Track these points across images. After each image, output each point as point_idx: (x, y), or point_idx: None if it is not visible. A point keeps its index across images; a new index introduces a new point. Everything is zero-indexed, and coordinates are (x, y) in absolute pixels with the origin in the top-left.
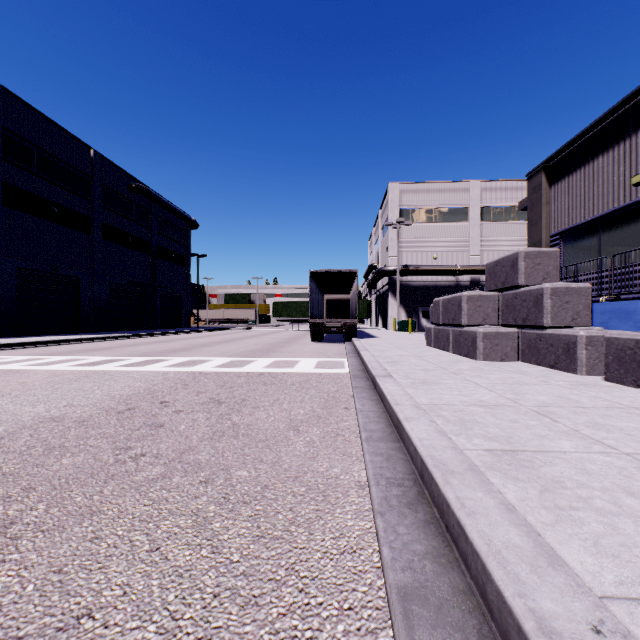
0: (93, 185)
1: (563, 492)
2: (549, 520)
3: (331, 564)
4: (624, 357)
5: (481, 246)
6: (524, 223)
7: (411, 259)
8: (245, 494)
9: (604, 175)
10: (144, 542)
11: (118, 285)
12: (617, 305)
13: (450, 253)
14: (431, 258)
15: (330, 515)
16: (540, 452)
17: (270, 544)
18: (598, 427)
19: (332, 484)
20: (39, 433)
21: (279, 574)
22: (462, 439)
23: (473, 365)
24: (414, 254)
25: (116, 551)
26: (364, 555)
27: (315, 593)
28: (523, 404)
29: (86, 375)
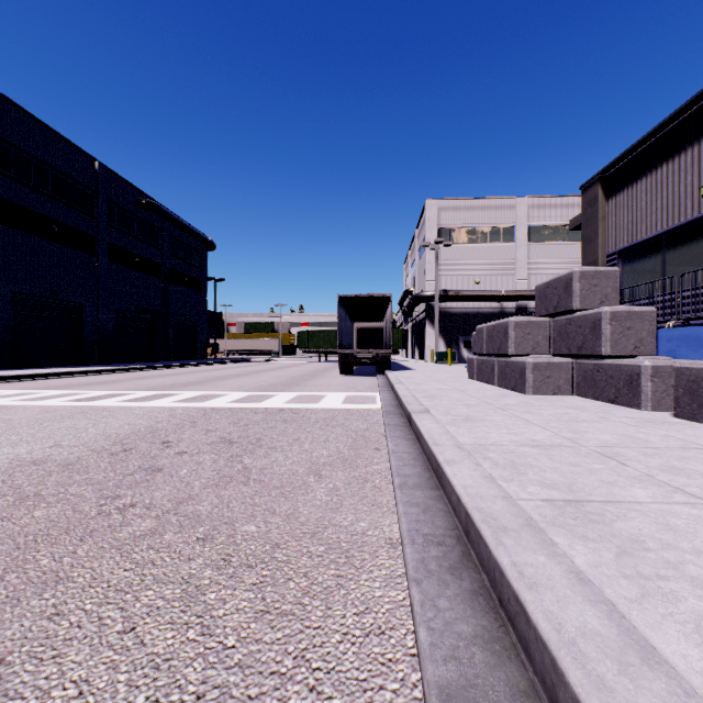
0: (98, 201)
1: (646, 555)
2: (633, 594)
3: (353, 650)
4: (697, 390)
5: (528, 269)
6: (575, 244)
7: (451, 283)
8: (250, 555)
9: (669, 186)
10: (117, 620)
11: (126, 312)
12: (686, 331)
13: (494, 277)
14: (473, 282)
15: (354, 582)
16: (610, 503)
17: (276, 622)
18: (675, 471)
19: (357, 542)
20: (14, 479)
21: (285, 665)
22: (515, 486)
23: (522, 400)
24: (454, 278)
25: (79, 632)
26: (395, 637)
27: (330, 693)
28: (583, 444)
29: (82, 411)
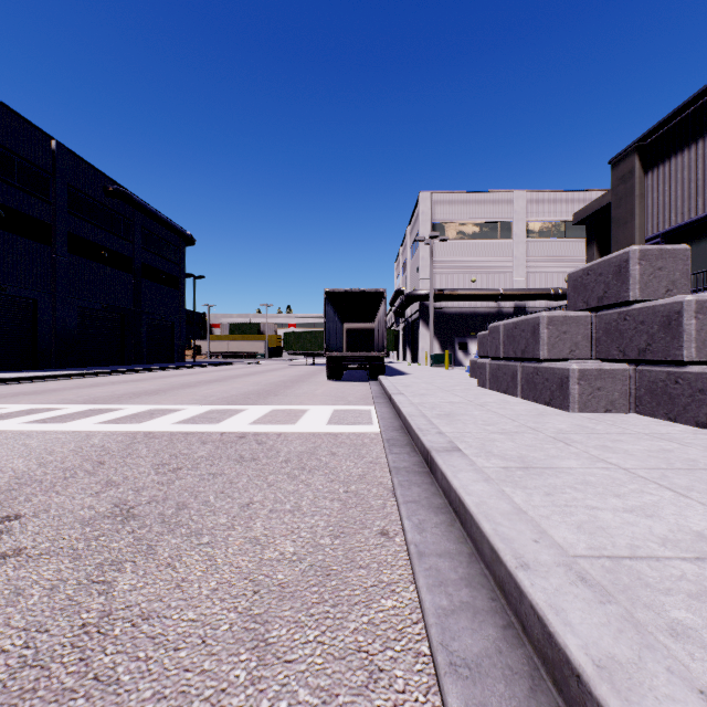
0: (55, 185)
1: None
2: None
3: None
4: None
5: (526, 267)
6: (575, 241)
7: (446, 282)
8: None
9: None
10: None
11: (91, 310)
12: None
13: (491, 275)
14: (469, 281)
15: None
16: None
17: None
18: None
19: None
20: None
21: None
22: None
23: (573, 421)
24: (449, 276)
25: None
26: None
27: None
28: None
29: None
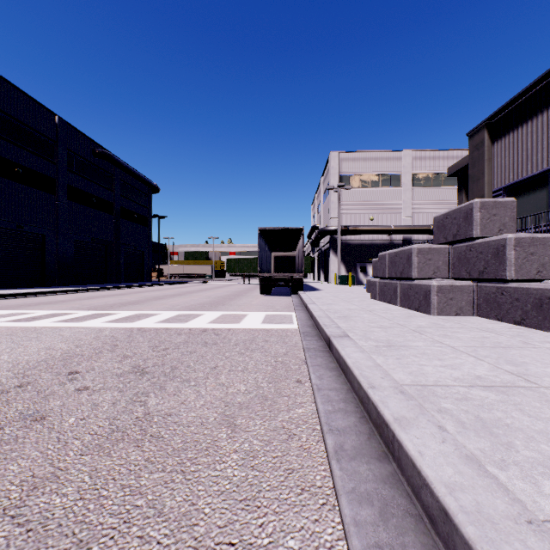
0: (58, 149)
1: None
2: None
3: None
4: None
5: (412, 209)
6: (450, 188)
7: (350, 220)
8: None
9: None
10: None
11: (83, 242)
12: None
13: (385, 215)
14: (368, 219)
15: None
16: None
17: None
18: None
19: None
20: None
21: None
22: (520, 481)
23: (430, 321)
24: (353, 215)
25: None
26: None
27: None
28: (540, 383)
29: (11, 333)
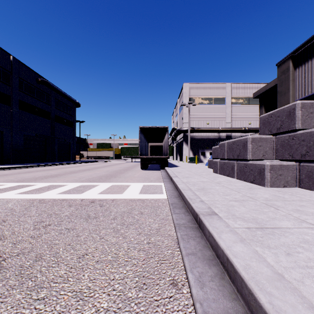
0: (12, 77)
1: None
2: None
3: None
4: None
5: (231, 118)
6: (253, 106)
7: (195, 124)
8: None
9: None
10: None
11: (30, 136)
12: None
13: (215, 121)
14: (206, 124)
15: None
16: None
17: None
18: None
19: None
20: None
21: None
22: None
23: (270, 193)
24: (197, 121)
25: None
26: None
27: None
28: None
29: None
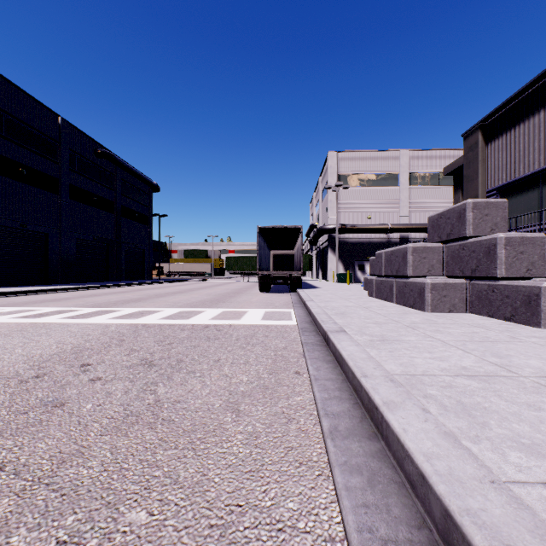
0: (61, 149)
1: None
2: None
3: None
4: None
5: (409, 207)
6: (447, 187)
7: (348, 219)
8: None
9: None
10: None
11: (85, 241)
12: None
13: (382, 213)
14: (365, 218)
15: None
16: None
17: None
18: None
19: None
20: None
21: None
22: (489, 452)
23: (424, 317)
24: (351, 214)
25: None
26: None
27: None
28: (520, 373)
29: (21, 329)
